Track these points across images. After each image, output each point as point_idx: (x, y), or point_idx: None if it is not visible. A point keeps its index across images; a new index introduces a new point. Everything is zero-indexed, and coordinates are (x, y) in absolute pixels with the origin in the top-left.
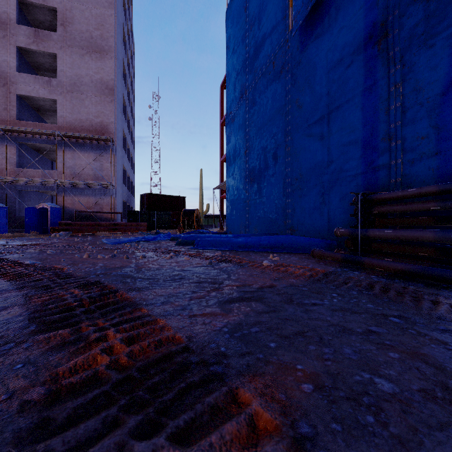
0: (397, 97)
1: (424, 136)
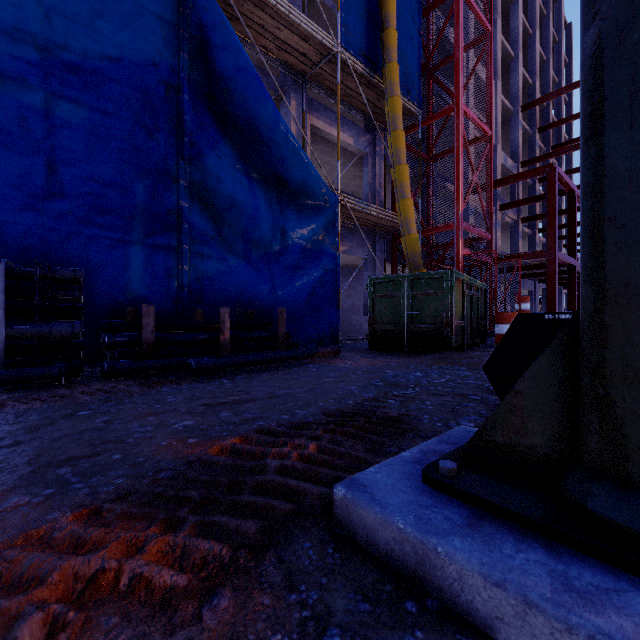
0: None
1: None
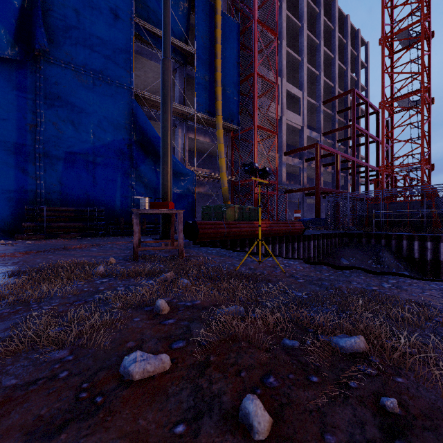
0: (41, 160)
1: (55, 184)
